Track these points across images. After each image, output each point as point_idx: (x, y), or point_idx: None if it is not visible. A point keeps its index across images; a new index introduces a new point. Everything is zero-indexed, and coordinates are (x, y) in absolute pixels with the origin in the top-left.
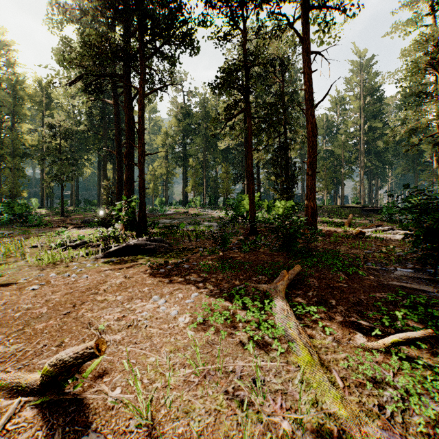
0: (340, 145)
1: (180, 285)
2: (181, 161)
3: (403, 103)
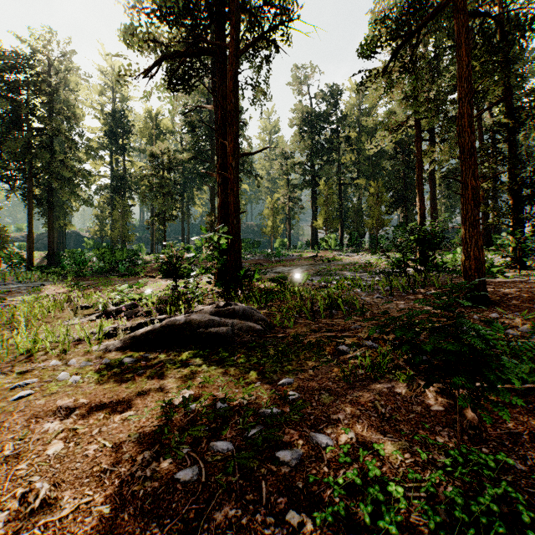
0: None
1: None
2: (308, 186)
3: None
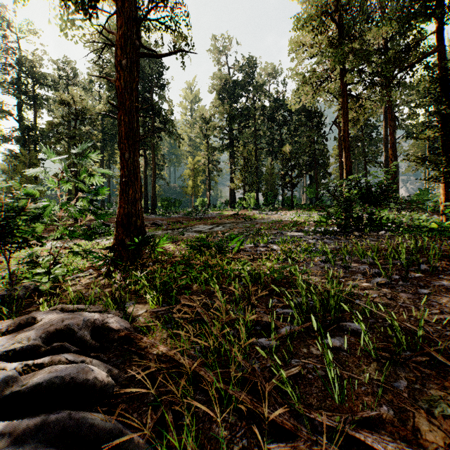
0: None
1: None
2: (227, 149)
3: None
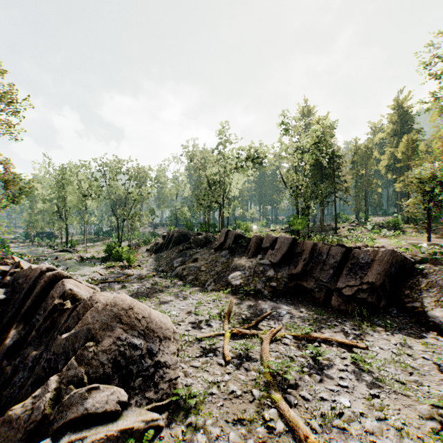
0: None
1: None
2: None
3: None
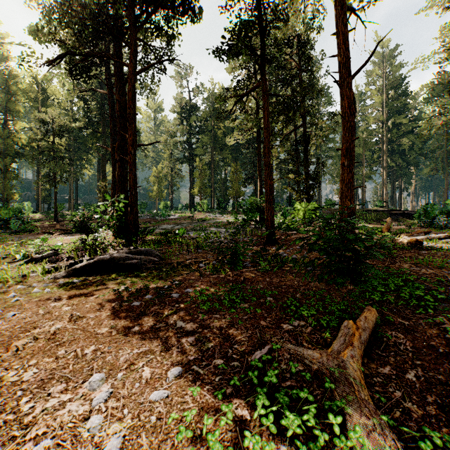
0: (361, 143)
1: (153, 342)
2: (187, 161)
3: (431, 96)
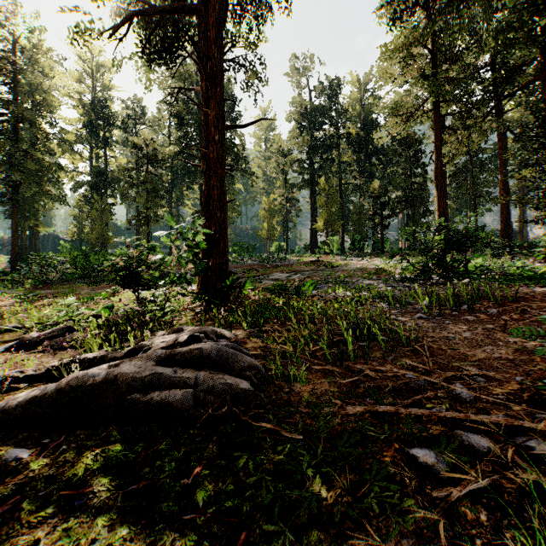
0: None
1: None
2: (307, 186)
3: None
